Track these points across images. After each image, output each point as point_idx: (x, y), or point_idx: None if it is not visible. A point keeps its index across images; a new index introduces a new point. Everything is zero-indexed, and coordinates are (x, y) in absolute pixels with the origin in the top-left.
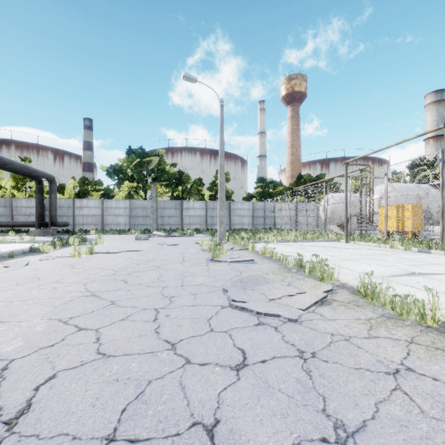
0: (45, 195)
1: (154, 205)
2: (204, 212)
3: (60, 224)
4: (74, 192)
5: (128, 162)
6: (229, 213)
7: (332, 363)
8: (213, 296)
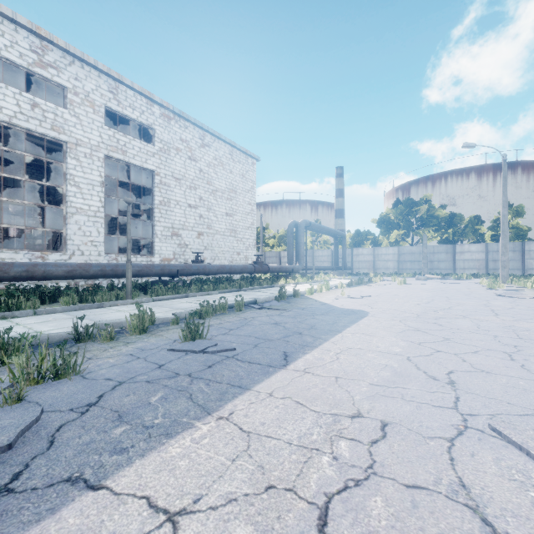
0: (329, 246)
1: (425, 251)
2: (484, 255)
3: (348, 268)
4: (349, 242)
5: (397, 213)
6: (521, 255)
7: (524, 301)
8: (488, 295)
